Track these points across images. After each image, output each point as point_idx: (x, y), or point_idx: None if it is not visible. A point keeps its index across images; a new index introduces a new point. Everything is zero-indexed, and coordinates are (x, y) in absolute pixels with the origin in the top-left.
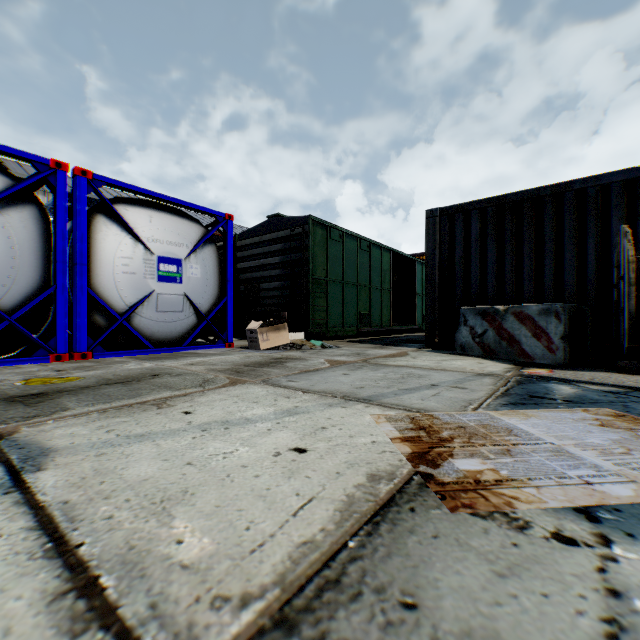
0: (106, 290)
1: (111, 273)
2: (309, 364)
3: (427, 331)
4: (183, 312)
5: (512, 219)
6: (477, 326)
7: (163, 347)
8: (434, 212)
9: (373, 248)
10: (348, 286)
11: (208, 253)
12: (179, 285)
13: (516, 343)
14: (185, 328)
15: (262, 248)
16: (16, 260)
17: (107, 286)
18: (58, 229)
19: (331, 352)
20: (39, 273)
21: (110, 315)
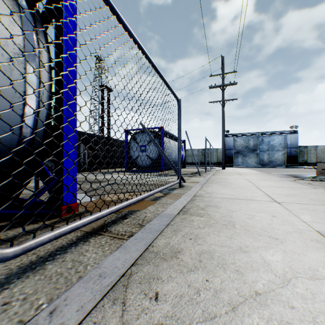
0: None
1: None
2: None
3: None
4: None
5: None
6: (50, 164)
7: None
8: None
9: None
10: None
11: None
12: None
13: None
14: None
15: None
16: None
17: None
18: None
19: None
20: None
21: None
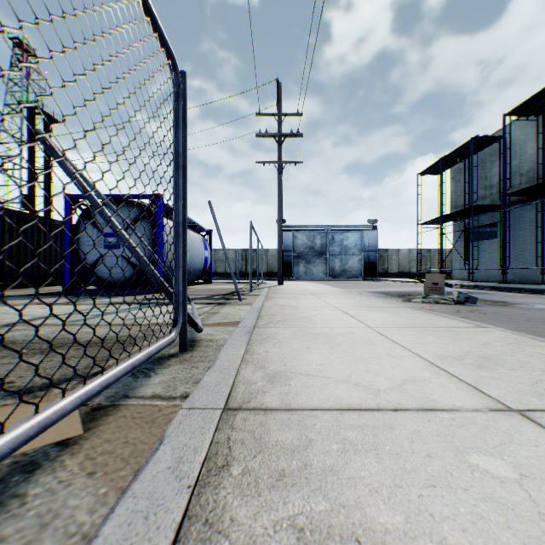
0: None
1: None
2: None
3: None
4: None
5: None
6: None
7: None
8: None
9: None
10: None
11: None
12: None
13: None
14: None
15: None
16: None
17: None
18: None
19: None
20: None
21: None
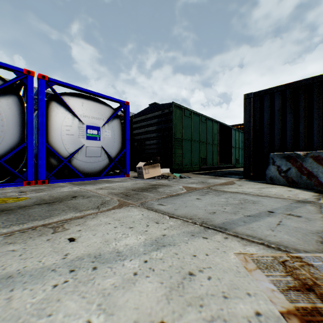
0: (57, 144)
1: (59, 135)
2: (173, 189)
3: (245, 168)
4: (101, 157)
5: (304, 96)
6: (282, 165)
7: (90, 177)
8: (249, 95)
9: (208, 121)
10: (194, 142)
11: (115, 123)
12: (98, 141)
13: (314, 177)
14: (102, 166)
15: (146, 122)
16: (4, 127)
17: (57, 142)
18: (28, 109)
19: (186, 181)
20: (18, 134)
21: (59, 158)
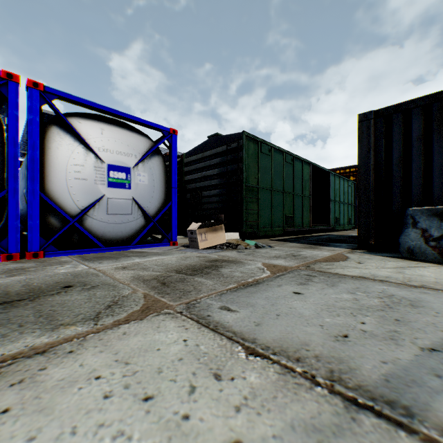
0: (59, 194)
1: (64, 179)
2: (246, 271)
3: (360, 232)
4: (132, 214)
5: None
6: (432, 228)
7: (114, 245)
8: (368, 115)
9: (296, 161)
10: (275, 193)
11: (155, 163)
12: (128, 190)
13: None
14: (134, 229)
15: (204, 162)
16: None
17: (60, 191)
18: (9, 136)
19: (266, 253)
20: None
21: (63, 217)
